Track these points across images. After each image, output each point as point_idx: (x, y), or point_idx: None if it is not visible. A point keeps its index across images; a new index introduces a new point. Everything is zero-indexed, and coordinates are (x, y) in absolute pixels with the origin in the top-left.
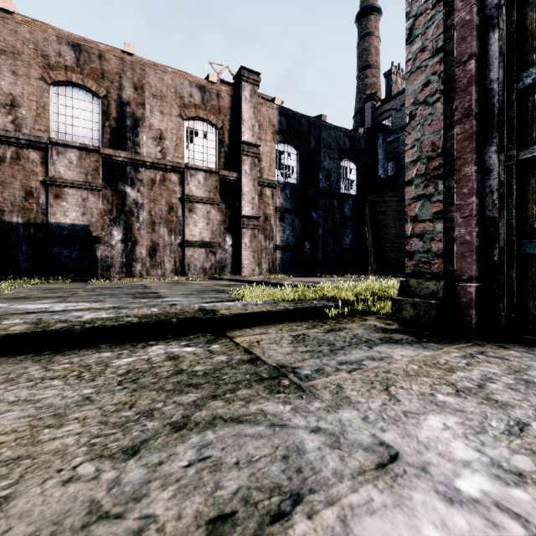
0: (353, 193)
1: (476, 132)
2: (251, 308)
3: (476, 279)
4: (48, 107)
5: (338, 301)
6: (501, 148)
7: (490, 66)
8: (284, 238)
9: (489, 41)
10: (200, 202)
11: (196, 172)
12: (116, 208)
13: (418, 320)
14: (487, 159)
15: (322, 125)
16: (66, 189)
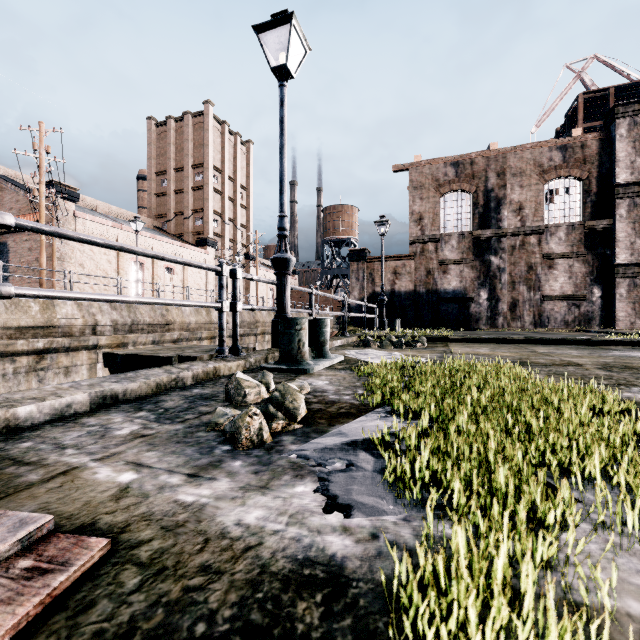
0: None
1: None
2: (609, 339)
3: None
4: (439, 213)
5: None
6: None
7: None
8: None
9: None
10: (561, 258)
11: (556, 230)
12: (483, 275)
13: None
14: None
15: None
16: (449, 266)
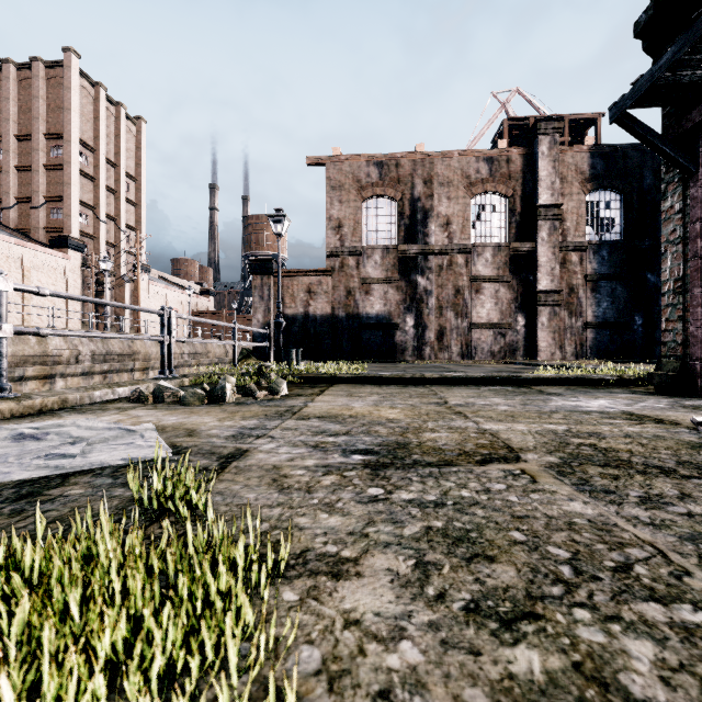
0: None
1: (701, 267)
2: (542, 376)
3: (701, 359)
4: (361, 221)
5: (616, 376)
6: None
7: None
8: (598, 313)
9: None
10: (488, 281)
11: (483, 250)
12: (409, 297)
13: (661, 385)
14: None
15: None
16: (373, 286)
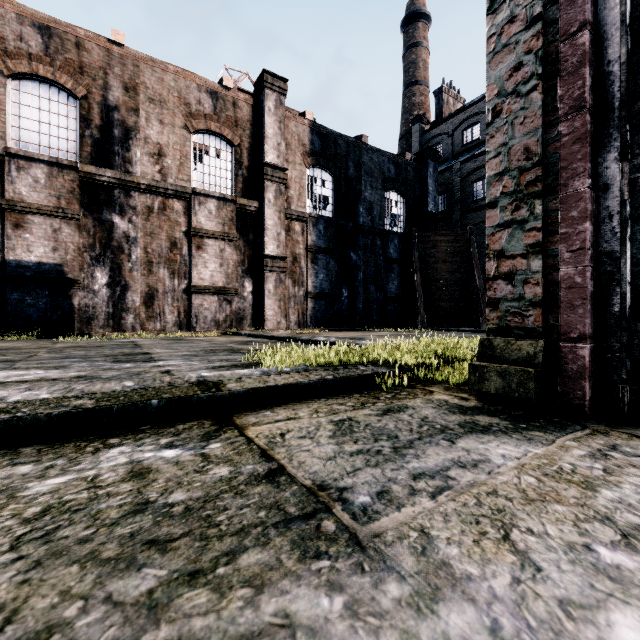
0: (399, 230)
1: (591, 132)
2: (273, 379)
3: (590, 337)
4: (5, 107)
5: (392, 365)
6: (623, 155)
7: (608, 41)
8: (317, 283)
9: (606, 6)
10: (211, 237)
11: (206, 199)
12: (100, 243)
13: (508, 395)
14: (604, 170)
15: (362, 147)
16: (30, 216)
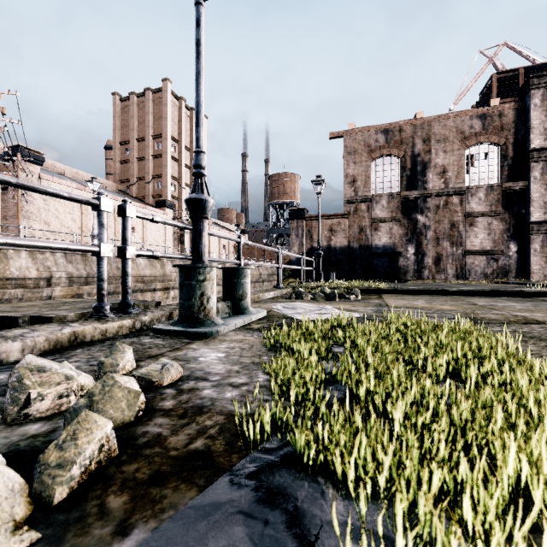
0: None
1: None
2: (543, 291)
3: None
4: (370, 176)
5: None
6: None
7: None
8: None
9: None
10: (481, 216)
11: (476, 191)
12: (410, 232)
13: None
14: None
15: None
16: (380, 224)
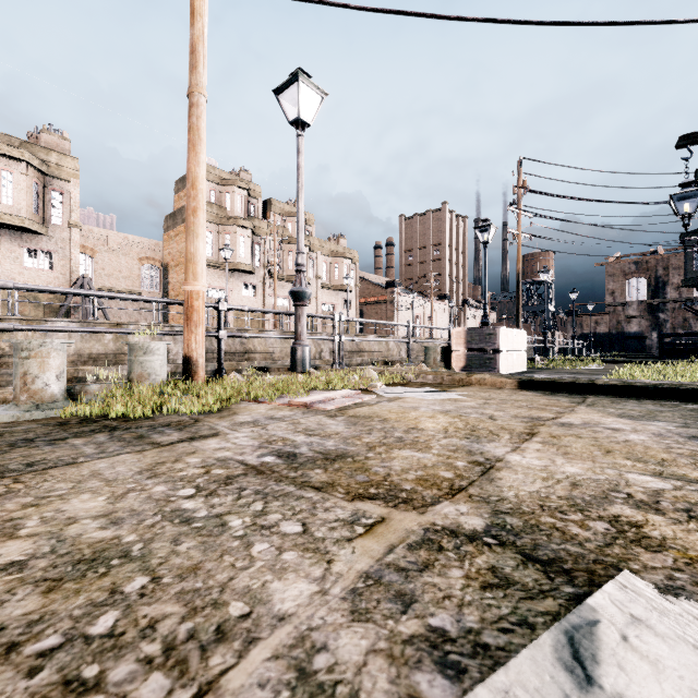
0: None
1: None
2: None
3: None
4: (625, 290)
5: None
6: None
7: None
8: None
9: None
10: None
11: None
12: (654, 324)
13: None
14: None
15: None
16: (632, 319)
